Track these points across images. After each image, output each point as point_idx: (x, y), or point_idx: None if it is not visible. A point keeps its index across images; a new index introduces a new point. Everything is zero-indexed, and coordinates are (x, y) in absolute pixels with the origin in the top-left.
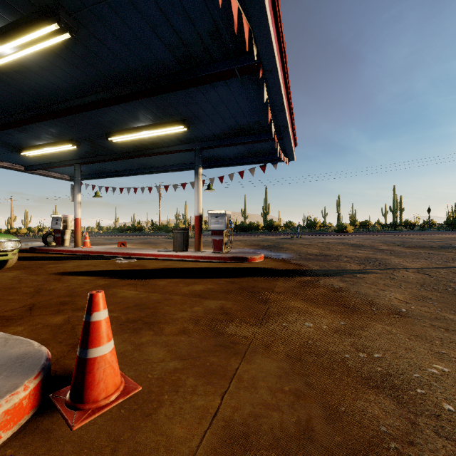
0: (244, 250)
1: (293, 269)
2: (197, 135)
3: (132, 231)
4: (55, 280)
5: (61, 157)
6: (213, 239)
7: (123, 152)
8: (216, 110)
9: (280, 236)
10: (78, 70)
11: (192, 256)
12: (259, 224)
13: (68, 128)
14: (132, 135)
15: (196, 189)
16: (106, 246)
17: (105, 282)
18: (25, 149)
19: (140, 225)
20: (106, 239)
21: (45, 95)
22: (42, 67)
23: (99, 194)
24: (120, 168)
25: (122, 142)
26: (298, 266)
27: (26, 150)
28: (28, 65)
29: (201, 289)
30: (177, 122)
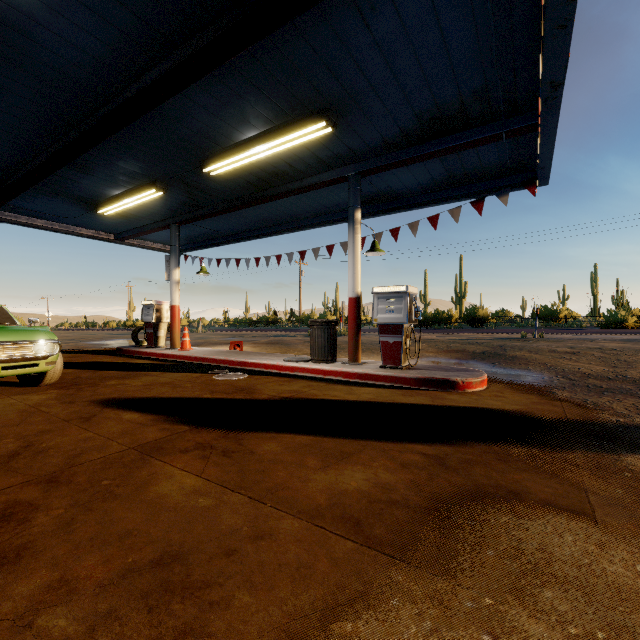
0: (438, 360)
1: (584, 420)
2: (352, 145)
3: (264, 325)
4: (81, 420)
5: (152, 215)
6: (382, 342)
7: (234, 198)
8: (393, 68)
9: (497, 335)
10: (111, 1)
11: (343, 373)
12: (452, 314)
13: (143, 158)
14: (238, 157)
15: (350, 250)
16: (218, 347)
17: (158, 434)
18: (101, 205)
19: (273, 316)
20: (224, 336)
21: (84, 84)
22: (50, 6)
23: (205, 270)
24: (235, 229)
25: (227, 177)
26: (589, 411)
27: (103, 206)
28: (26, 6)
29: (360, 487)
30: (312, 116)
